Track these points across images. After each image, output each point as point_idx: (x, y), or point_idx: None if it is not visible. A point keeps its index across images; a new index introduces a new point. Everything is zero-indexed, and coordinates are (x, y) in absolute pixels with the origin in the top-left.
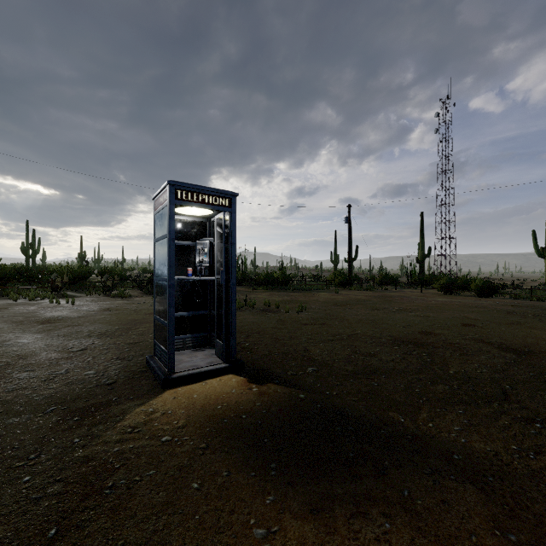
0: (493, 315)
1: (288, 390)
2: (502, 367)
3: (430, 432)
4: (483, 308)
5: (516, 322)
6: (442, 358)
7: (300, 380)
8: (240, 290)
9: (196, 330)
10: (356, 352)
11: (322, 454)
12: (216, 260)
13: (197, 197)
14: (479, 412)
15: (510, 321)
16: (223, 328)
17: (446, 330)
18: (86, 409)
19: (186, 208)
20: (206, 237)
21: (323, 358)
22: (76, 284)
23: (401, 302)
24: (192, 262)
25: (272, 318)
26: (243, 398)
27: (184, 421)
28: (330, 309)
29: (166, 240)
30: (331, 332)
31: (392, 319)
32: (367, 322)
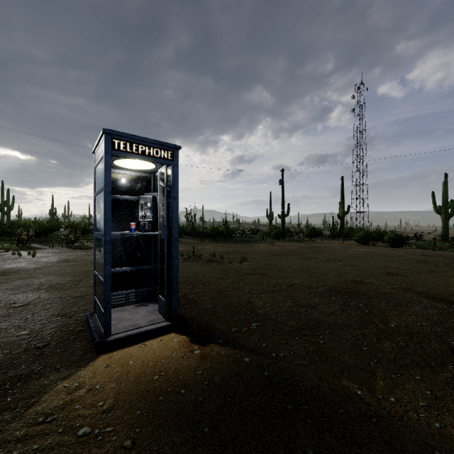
0: (410, 264)
1: (232, 352)
2: (439, 319)
3: (395, 410)
4: (399, 257)
5: (432, 270)
6: (379, 309)
7: (245, 338)
8: (189, 242)
9: (140, 285)
10: (297, 304)
11: (275, 451)
12: (158, 215)
13: (136, 148)
14: (437, 378)
15: (427, 269)
16: (165, 284)
17: (374, 279)
18: None
19: (126, 161)
20: (150, 192)
21: (266, 312)
22: (42, 237)
23: (328, 252)
24: (135, 217)
25: (217, 268)
26: (183, 365)
27: (112, 400)
28: (268, 259)
29: (103, 193)
30: (271, 282)
31: (324, 268)
32: (302, 272)
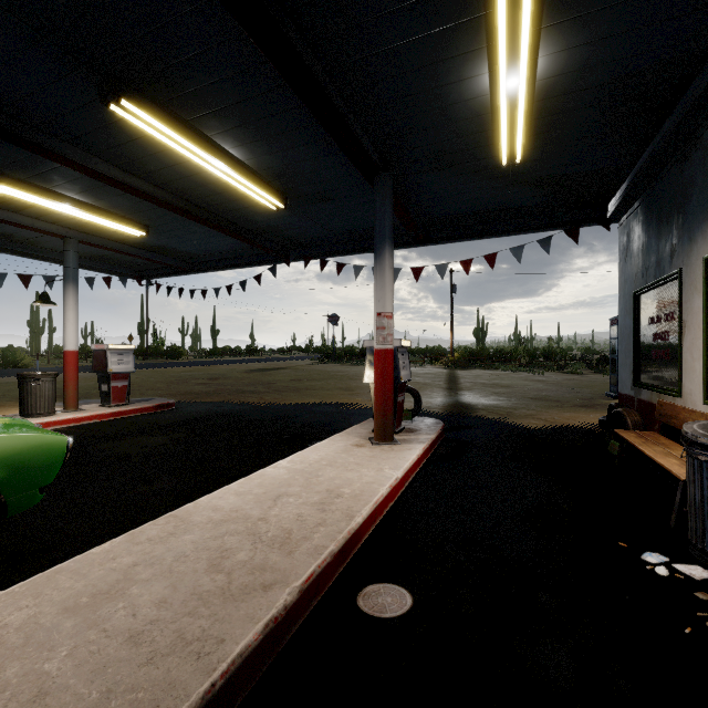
0: None
1: None
2: None
3: None
4: None
5: None
6: None
7: None
8: None
9: None
10: None
11: None
12: None
13: None
14: None
15: None
16: None
17: None
18: (585, 399)
19: None
20: None
21: None
22: (530, 363)
23: None
24: None
25: None
26: None
27: None
28: None
29: (616, 340)
30: None
31: None
32: None
